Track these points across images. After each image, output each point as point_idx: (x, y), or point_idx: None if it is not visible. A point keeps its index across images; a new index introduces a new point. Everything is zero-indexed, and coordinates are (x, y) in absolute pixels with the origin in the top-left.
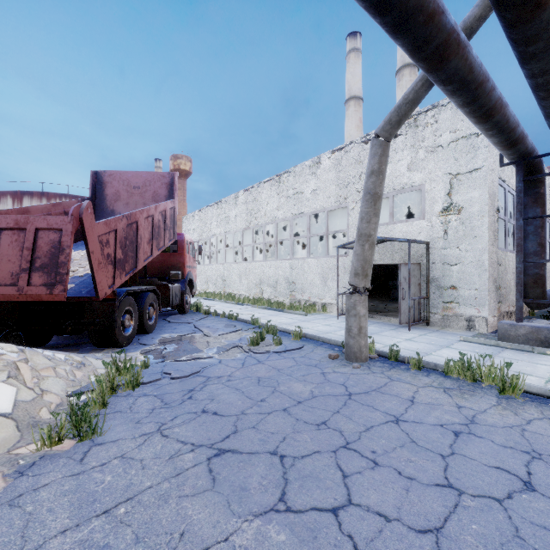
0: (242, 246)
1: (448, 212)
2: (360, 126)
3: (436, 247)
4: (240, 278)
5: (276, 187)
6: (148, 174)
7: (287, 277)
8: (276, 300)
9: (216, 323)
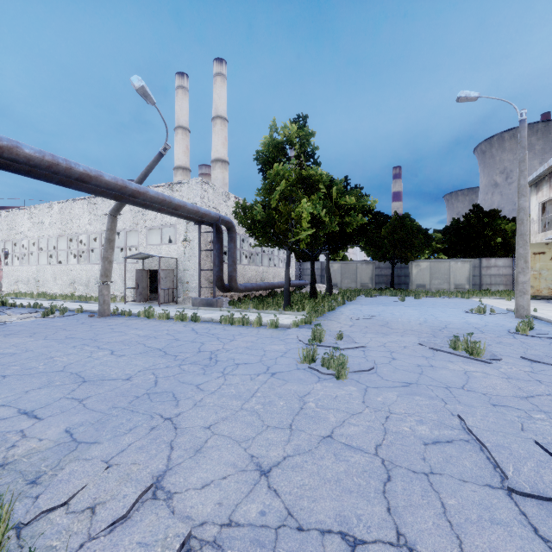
0: (57, 250)
1: (185, 242)
2: (187, 152)
3: (181, 260)
4: (54, 279)
5: (88, 206)
6: None
7: (97, 277)
8: (88, 296)
9: (20, 311)
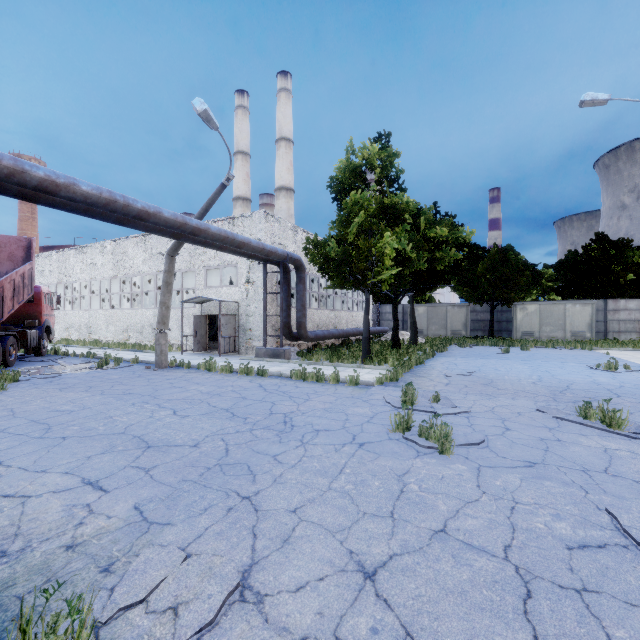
0: (110, 294)
1: (248, 283)
2: (247, 181)
3: (243, 304)
4: (107, 325)
5: (142, 245)
6: (3, 237)
7: (152, 323)
8: (142, 344)
9: (74, 360)
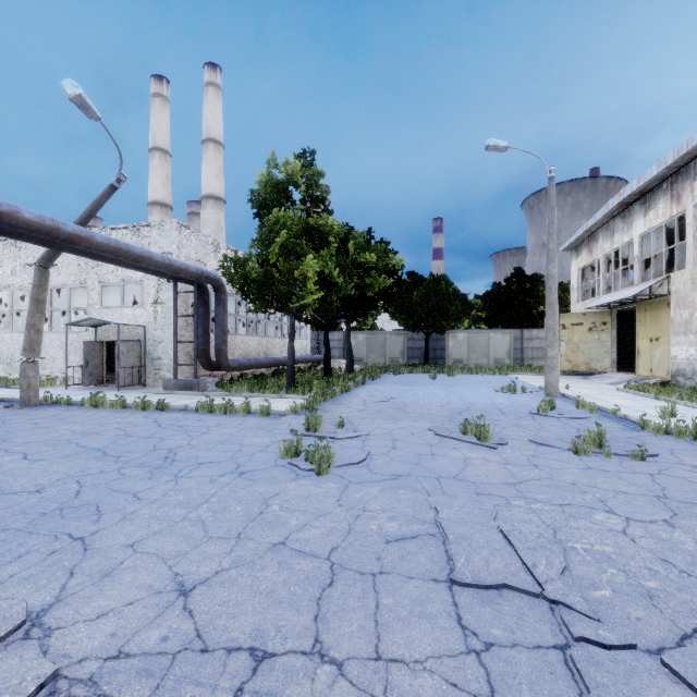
0: None
1: (157, 304)
2: (167, 184)
3: (150, 329)
4: None
5: (11, 251)
6: None
7: None
8: (11, 378)
9: None
